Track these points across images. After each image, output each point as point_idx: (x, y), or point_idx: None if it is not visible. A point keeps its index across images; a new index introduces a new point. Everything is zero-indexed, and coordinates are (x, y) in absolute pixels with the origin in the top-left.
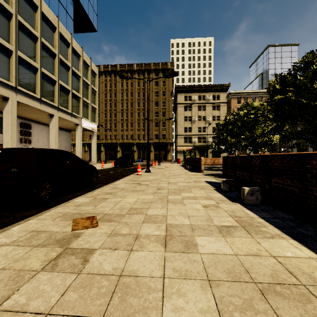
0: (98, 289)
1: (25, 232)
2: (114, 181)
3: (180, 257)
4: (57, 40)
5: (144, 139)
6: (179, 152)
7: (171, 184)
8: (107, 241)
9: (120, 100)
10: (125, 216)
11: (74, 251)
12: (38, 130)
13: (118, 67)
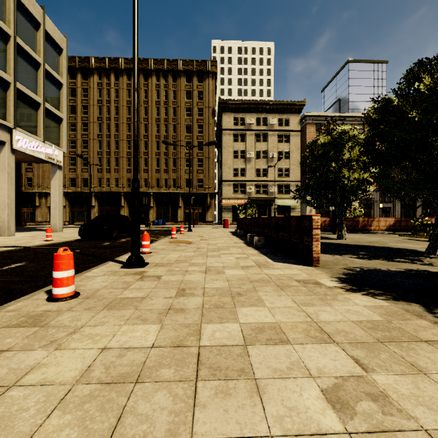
0: None
1: None
2: None
3: None
4: None
5: (168, 187)
6: (225, 208)
7: None
8: None
9: (125, 119)
10: None
11: None
12: None
13: (121, 62)
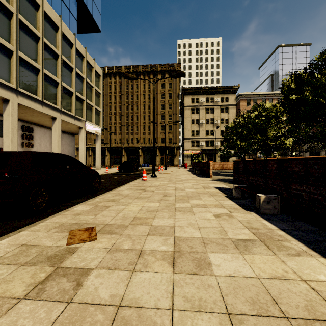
0: (90, 325)
1: (14, 246)
2: (118, 187)
3: (191, 280)
4: (59, 40)
5: (150, 143)
6: (186, 156)
7: (178, 190)
8: (106, 259)
9: (125, 102)
10: (128, 227)
11: (66, 272)
12: (40, 134)
13: (123, 68)
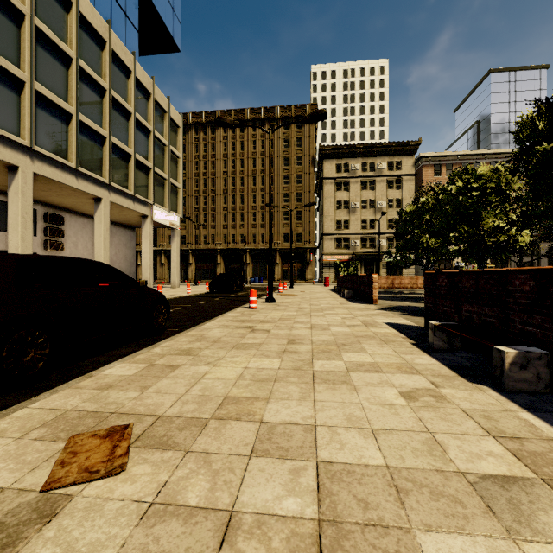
0: None
1: None
2: (203, 322)
3: None
4: (107, 64)
5: (265, 243)
6: (327, 265)
7: (317, 330)
8: (129, 551)
9: (221, 173)
10: (207, 426)
11: None
12: (76, 227)
13: (218, 115)
